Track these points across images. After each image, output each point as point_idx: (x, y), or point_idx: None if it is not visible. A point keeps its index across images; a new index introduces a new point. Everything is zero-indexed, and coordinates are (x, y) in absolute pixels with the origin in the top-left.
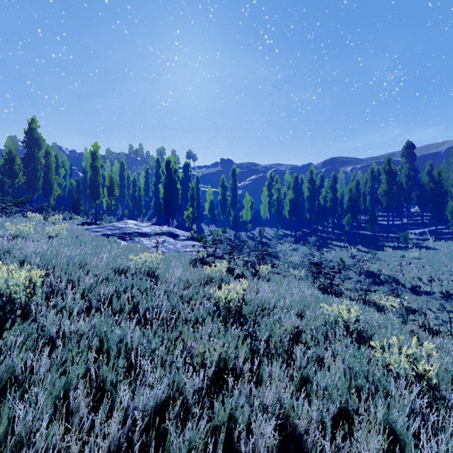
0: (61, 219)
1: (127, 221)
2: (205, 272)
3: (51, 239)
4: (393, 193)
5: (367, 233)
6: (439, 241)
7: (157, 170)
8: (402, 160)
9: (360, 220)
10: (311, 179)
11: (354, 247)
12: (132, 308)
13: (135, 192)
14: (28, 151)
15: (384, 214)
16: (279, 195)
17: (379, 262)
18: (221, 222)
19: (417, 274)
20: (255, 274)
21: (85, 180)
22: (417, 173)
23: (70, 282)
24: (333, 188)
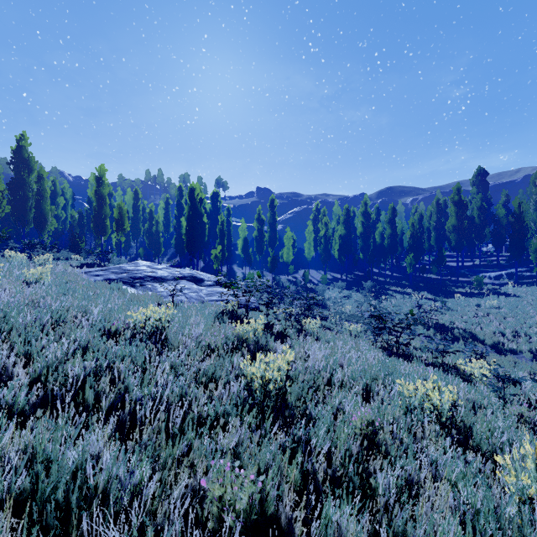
0: (54, 260)
1: (139, 263)
2: (234, 332)
3: (25, 287)
4: (463, 229)
5: (432, 276)
6: (520, 286)
7: (179, 201)
8: (472, 189)
9: (423, 261)
10: (365, 212)
11: (419, 293)
12: (116, 398)
13: (152, 227)
14: (16, 175)
15: (451, 254)
16: (327, 231)
17: (450, 313)
18: (257, 263)
19: (499, 328)
20: (300, 331)
21: (90, 212)
22: (491, 205)
23: (25, 355)
24: (392, 223)
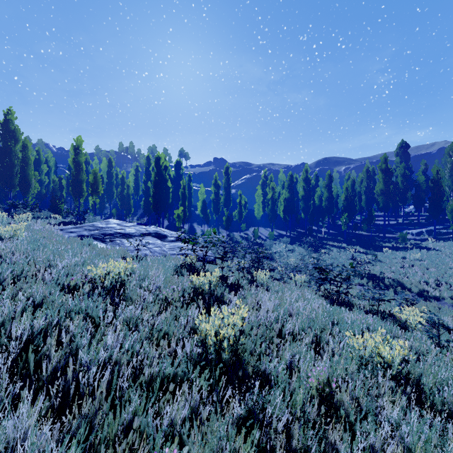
0: (34, 218)
1: (110, 221)
2: (191, 284)
3: None
4: (389, 192)
5: (363, 233)
6: (438, 241)
7: (147, 168)
8: (396, 159)
9: (355, 220)
10: (306, 178)
11: (352, 248)
12: (61, 360)
13: (124, 191)
14: (4, 145)
15: (379, 214)
16: (273, 194)
17: (380, 264)
18: (214, 222)
19: (424, 278)
20: (252, 282)
21: (70, 178)
22: (412, 172)
23: None
24: (329, 187)
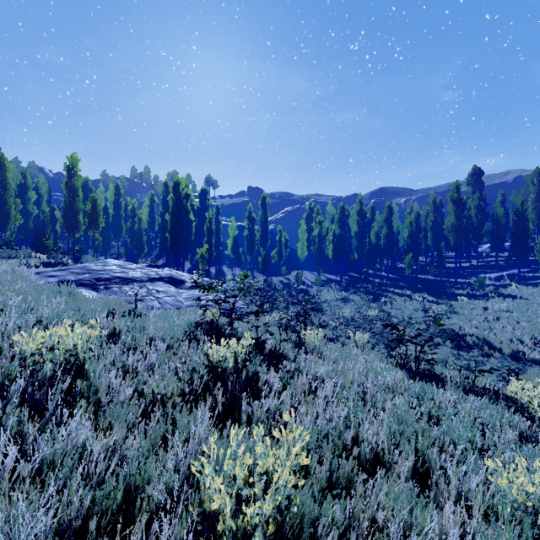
0: (5, 258)
1: (108, 261)
2: (206, 359)
3: None
4: (463, 228)
5: (430, 277)
6: (524, 287)
7: (165, 197)
8: (468, 189)
9: (418, 262)
10: (360, 210)
11: (419, 296)
12: None
13: (134, 225)
14: None
15: (447, 255)
16: (321, 230)
17: (457, 317)
18: (247, 264)
19: (516, 335)
20: (298, 346)
21: None
22: (486, 204)
23: None
24: (388, 222)
